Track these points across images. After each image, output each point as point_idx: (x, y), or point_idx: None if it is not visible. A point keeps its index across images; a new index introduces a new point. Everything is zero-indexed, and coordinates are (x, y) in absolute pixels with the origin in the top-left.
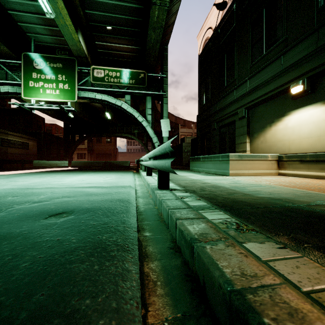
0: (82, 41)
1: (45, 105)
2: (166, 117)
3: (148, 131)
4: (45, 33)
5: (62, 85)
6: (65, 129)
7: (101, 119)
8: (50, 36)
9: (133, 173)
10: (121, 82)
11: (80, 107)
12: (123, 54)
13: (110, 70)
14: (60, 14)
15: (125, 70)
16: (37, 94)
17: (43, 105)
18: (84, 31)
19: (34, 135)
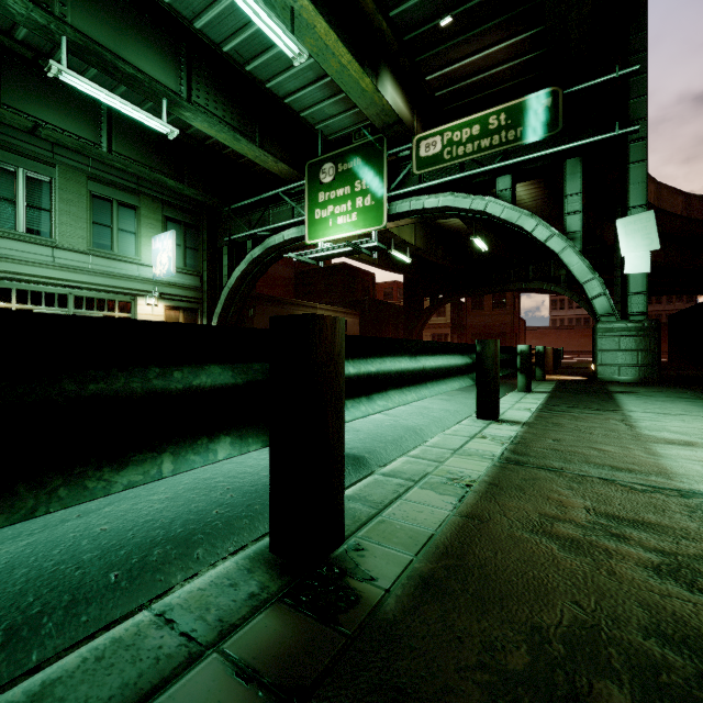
0: (394, 90)
1: (330, 248)
2: (642, 207)
3: (567, 264)
4: (338, 112)
5: (361, 200)
6: (405, 289)
7: (476, 256)
8: (347, 113)
9: (502, 394)
10: (482, 148)
11: (427, 240)
12: (496, 74)
13: (457, 127)
14: (327, 49)
15: (493, 111)
16: (325, 231)
17: (326, 248)
18: (398, 67)
19: (355, 307)
